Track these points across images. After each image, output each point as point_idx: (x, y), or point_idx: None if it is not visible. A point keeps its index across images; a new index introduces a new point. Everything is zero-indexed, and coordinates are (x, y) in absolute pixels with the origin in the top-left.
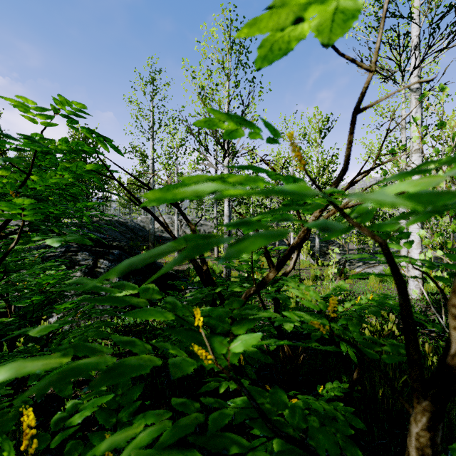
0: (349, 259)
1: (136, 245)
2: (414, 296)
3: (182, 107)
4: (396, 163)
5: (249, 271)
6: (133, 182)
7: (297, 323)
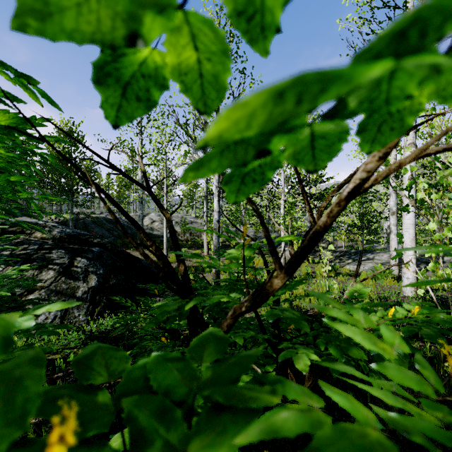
0: (339, 256)
1: (124, 243)
2: (408, 294)
3: (169, 96)
4: (400, 151)
5: (240, 272)
6: (122, 179)
7: (314, 356)
